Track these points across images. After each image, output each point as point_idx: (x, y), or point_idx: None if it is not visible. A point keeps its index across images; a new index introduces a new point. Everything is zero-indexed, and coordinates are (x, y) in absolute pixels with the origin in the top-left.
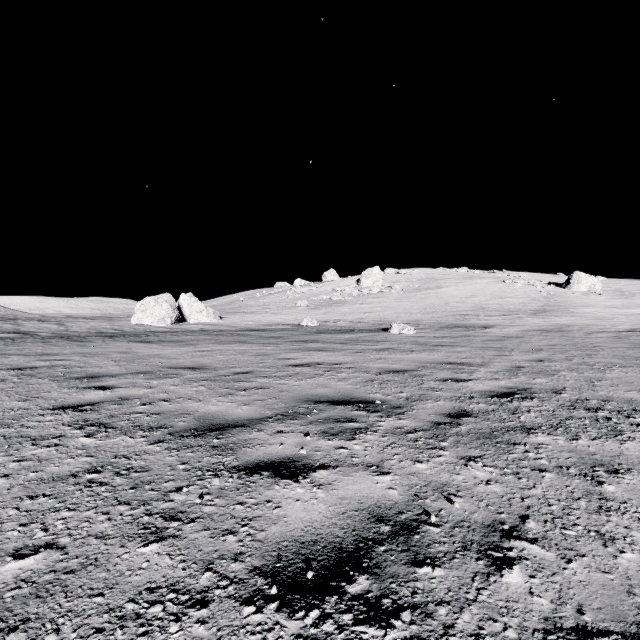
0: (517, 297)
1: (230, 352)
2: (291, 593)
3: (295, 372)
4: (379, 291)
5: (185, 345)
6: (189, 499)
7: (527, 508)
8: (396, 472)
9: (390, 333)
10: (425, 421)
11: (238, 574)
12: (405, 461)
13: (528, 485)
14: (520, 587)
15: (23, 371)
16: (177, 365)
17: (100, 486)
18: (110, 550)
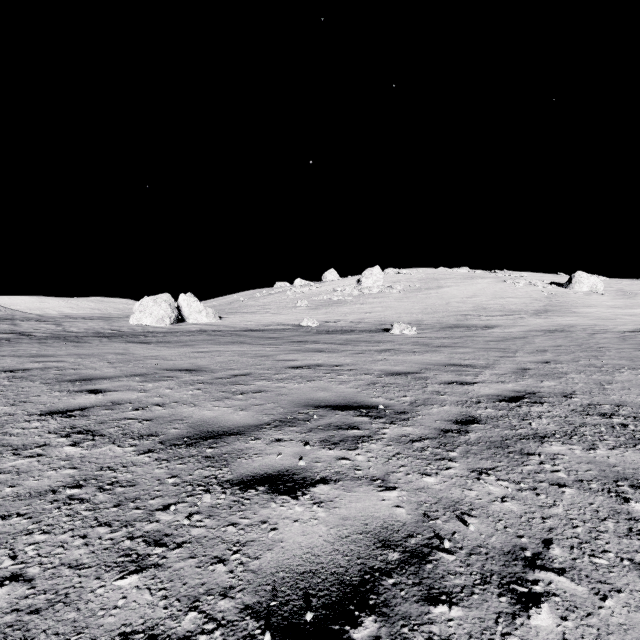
0: (518, 297)
1: (228, 353)
2: (287, 639)
3: (295, 374)
4: (379, 291)
5: (183, 346)
6: (176, 519)
7: (549, 530)
8: (403, 487)
9: (391, 333)
10: (431, 428)
11: (227, 614)
12: (412, 474)
13: (548, 502)
14: (552, 632)
15: (15, 373)
16: (174, 367)
17: (80, 503)
18: (83, 583)
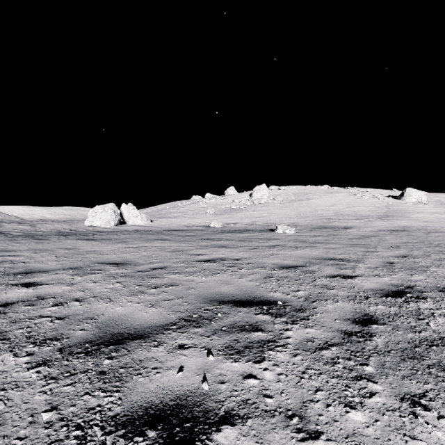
0: (366, 206)
1: (152, 248)
2: None
3: (203, 268)
4: (266, 202)
5: (119, 242)
6: None
7: None
8: (328, 432)
9: (276, 232)
10: (334, 330)
11: None
12: (333, 405)
13: None
14: None
15: None
16: (106, 260)
17: None
18: None
